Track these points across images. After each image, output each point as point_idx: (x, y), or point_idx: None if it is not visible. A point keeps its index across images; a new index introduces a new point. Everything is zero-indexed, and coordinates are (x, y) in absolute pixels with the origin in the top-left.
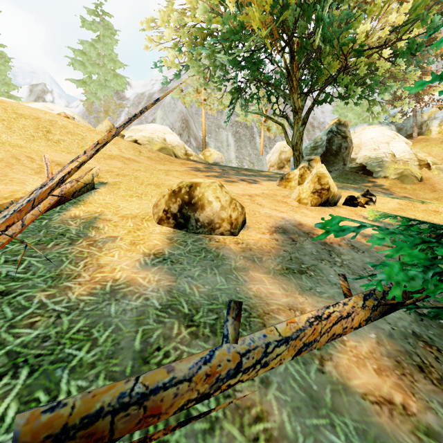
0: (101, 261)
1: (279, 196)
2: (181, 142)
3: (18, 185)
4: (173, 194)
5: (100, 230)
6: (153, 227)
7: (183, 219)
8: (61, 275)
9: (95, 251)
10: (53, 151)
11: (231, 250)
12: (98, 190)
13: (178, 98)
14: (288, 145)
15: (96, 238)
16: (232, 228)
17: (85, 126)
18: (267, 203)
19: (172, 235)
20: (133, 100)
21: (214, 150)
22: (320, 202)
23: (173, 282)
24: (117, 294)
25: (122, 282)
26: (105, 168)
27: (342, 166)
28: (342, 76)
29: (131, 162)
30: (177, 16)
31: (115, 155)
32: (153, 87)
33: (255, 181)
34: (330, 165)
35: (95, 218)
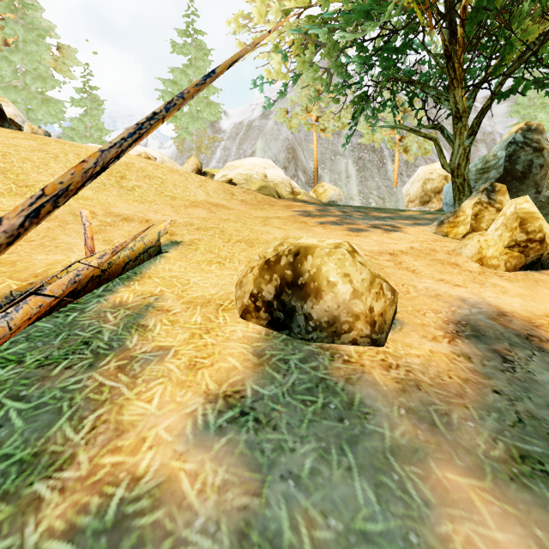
0: (124, 416)
1: (442, 253)
2: (285, 177)
3: (62, 254)
4: (266, 266)
5: (147, 333)
6: (232, 325)
7: (283, 312)
8: (41, 455)
9: (123, 386)
10: (123, 202)
11: (377, 388)
12: (166, 255)
13: (283, 122)
14: (445, 168)
15: (135, 351)
16: (375, 331)
17: (167, 166)
18: (424, 267)
19: (263, 345)
20: (230, 132)
21: (329, 185)
22: (524, 263)
23: (253, 497)
24: (124, 537)
25: (145, 490)
26: (184, 220)
27: (533, 195)
28: (548, 46)
29: (219, 209)
30: (279, 3)
31: (199, 201)
32: (253, 113)
33: (395, 228)
34: (512, 195)
35: (147, 306)
